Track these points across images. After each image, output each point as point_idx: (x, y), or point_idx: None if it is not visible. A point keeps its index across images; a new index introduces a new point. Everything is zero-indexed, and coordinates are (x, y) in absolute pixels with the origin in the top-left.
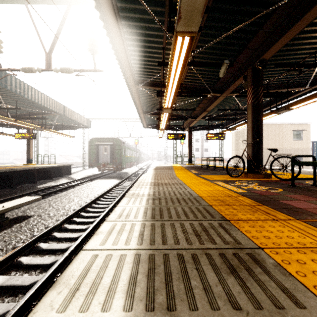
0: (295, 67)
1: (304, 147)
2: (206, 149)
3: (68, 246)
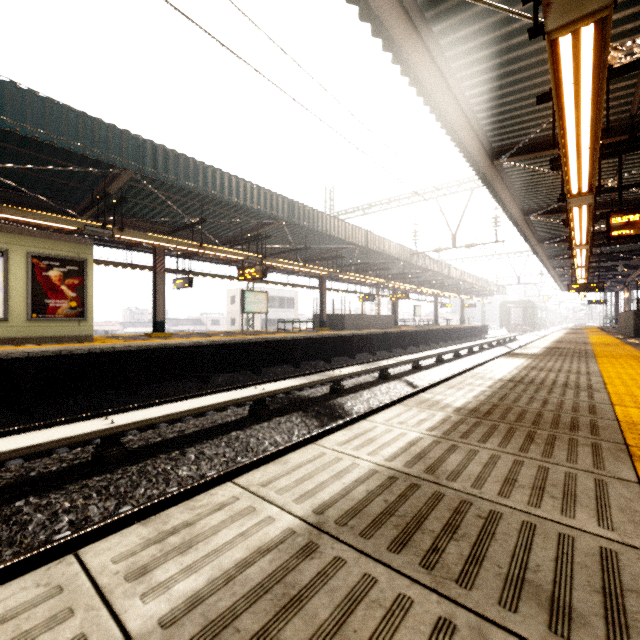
0: None
1: None
2: None
3: None
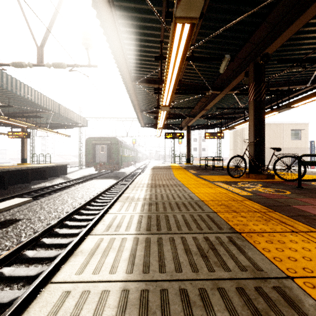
0: (299, 63)
1: (302, 146)
2: (204, 149)
3: (57, 254)
